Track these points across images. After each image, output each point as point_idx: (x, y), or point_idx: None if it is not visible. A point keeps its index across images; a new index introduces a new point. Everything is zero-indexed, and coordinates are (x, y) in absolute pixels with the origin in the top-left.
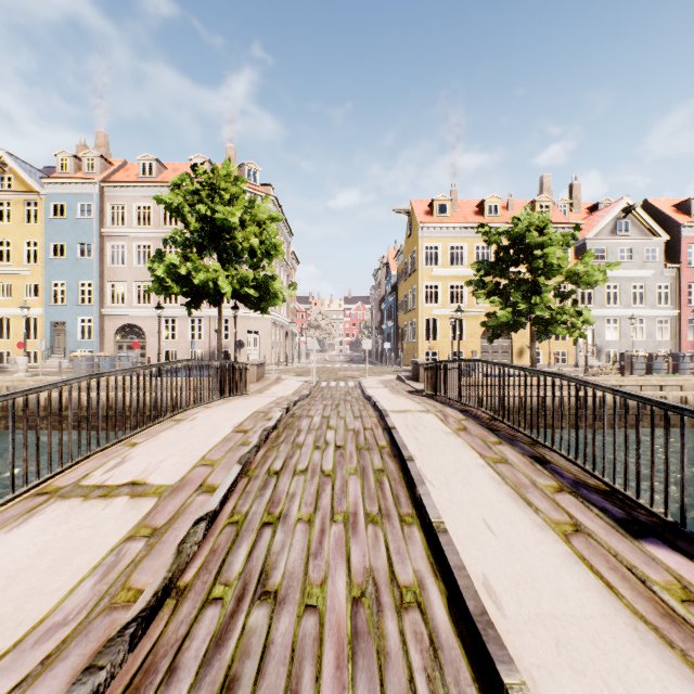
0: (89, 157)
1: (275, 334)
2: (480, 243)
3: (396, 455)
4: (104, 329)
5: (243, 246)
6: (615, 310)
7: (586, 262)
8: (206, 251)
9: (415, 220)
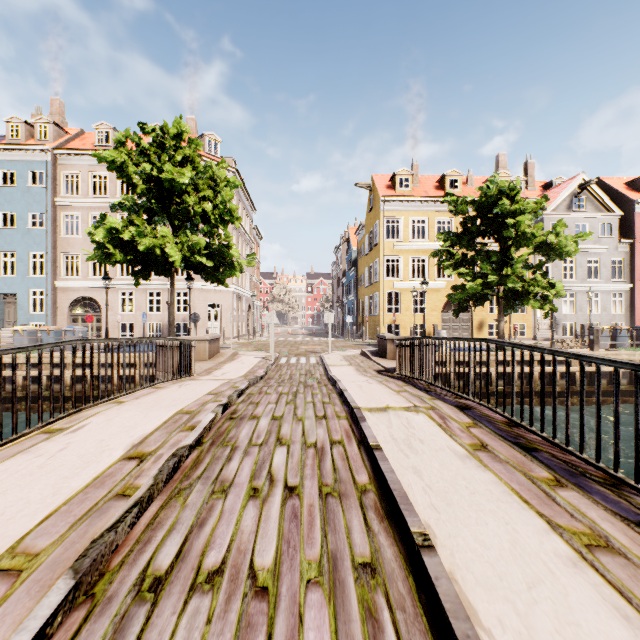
0: (41, 124)
1: (237, 307)
2: (441, 217)
3: (390, 515)
4: (57, 301)
5: (195, 211)
6: (571, 284)
7: (557, 233)
8: (159, 218)
9: (377, 194)
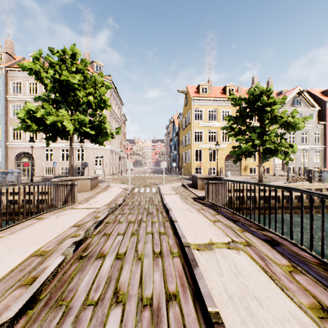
0: None
1: (112, 158)
2: (224, 109)
3: None
4: (8, 154)
5: (83, 101)
6: None
7: (293, 116)
8: (63, 106)
9: (189, 96)
